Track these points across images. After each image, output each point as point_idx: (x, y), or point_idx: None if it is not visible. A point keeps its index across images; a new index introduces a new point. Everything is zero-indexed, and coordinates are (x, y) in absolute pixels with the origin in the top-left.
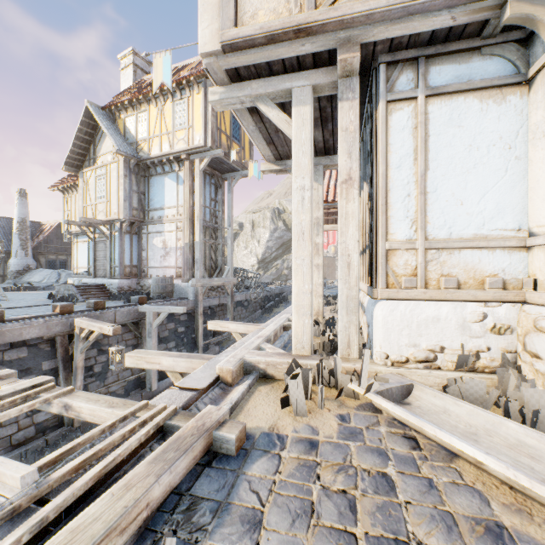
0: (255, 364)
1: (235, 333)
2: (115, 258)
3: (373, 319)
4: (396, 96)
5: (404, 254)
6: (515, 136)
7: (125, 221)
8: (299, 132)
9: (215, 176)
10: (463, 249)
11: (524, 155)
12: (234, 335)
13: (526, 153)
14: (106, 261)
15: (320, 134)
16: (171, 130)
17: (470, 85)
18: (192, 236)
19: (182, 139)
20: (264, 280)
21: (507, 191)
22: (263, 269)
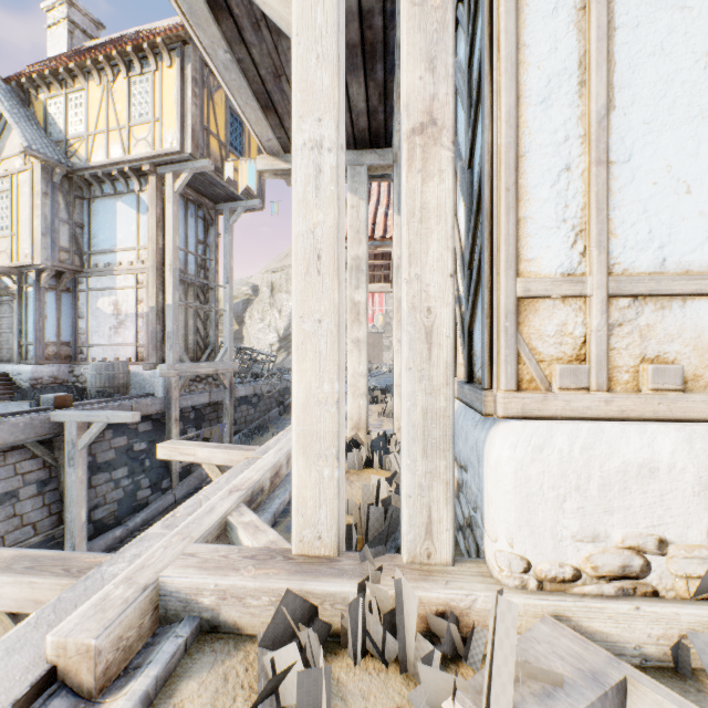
0: (191, 594)
1: (208, 464)
2: (28, 330)
3: (486, 466)
4: None
5: (556, 308)
6: None
7: (46, 269)
8: (308, 7)
9: (203, 206)
10: (692, 296)
11: None
12: (207, 469)
13: None
14: (13, 335)
15: (362, 94)
16: (125, 124)
17: None
18: (161, 296)
19: (144, 138)
20: (287, 364)
21: None
22: (286, 349)
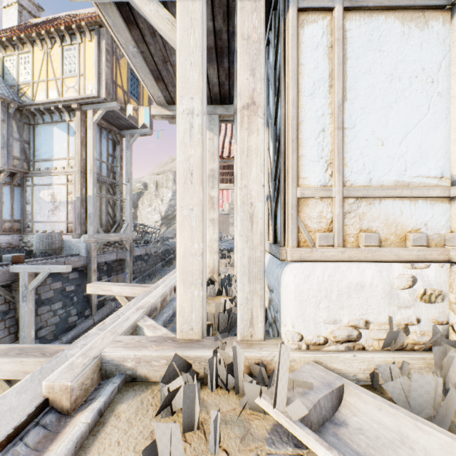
0: (120, 361)
1: (120, 296)
2: None
3: (281, 287)
4: (309, 3)
5: (318, 203)
6: (438, 69)
7: (3, 171)
8: (186, 35)
9: (112, 132)
10: (384, 198)
11: (446, 91)
12: (119, 299)
13: (449, 89)
14: None
15: (215, 74)
16: (60, 76)
17: (392, 1)
18: (84, 190)
19: (72, 87)
20: (167, 235)
21: (430, 131)
22: (166, 225)
